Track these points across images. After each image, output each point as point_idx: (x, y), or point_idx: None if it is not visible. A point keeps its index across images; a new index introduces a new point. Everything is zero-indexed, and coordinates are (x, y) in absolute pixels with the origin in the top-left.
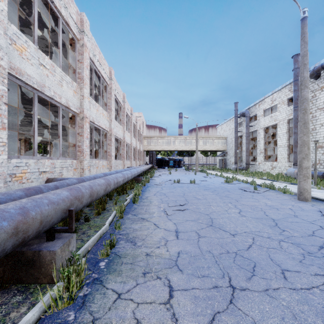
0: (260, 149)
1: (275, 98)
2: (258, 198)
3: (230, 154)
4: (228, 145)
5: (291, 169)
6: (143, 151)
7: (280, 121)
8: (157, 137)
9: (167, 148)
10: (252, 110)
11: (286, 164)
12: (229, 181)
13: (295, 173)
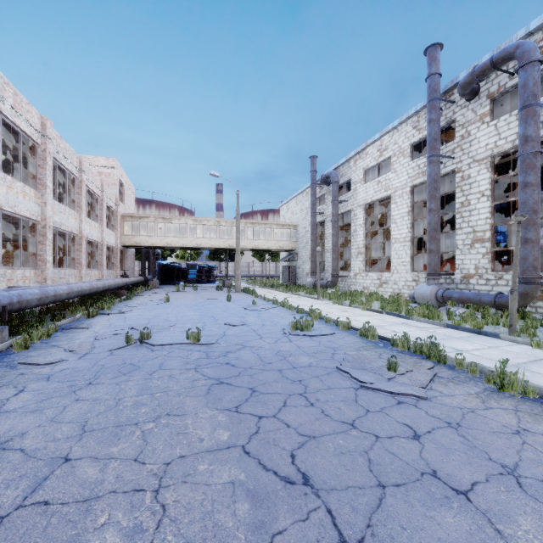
0: (358, 247)
1: (386, 145)
2: (462, 471)
3: (303, 256)
4: (298, 240)
5: (425, 287)
6: (122, 248)
7: (397, 190)
8: (156, 217)
9: (178, 242)
10: (342, 172)
11: (408, 277)
12: (303, 326)
13: (432, 295)
